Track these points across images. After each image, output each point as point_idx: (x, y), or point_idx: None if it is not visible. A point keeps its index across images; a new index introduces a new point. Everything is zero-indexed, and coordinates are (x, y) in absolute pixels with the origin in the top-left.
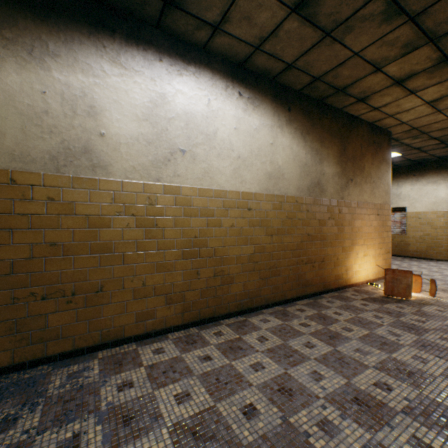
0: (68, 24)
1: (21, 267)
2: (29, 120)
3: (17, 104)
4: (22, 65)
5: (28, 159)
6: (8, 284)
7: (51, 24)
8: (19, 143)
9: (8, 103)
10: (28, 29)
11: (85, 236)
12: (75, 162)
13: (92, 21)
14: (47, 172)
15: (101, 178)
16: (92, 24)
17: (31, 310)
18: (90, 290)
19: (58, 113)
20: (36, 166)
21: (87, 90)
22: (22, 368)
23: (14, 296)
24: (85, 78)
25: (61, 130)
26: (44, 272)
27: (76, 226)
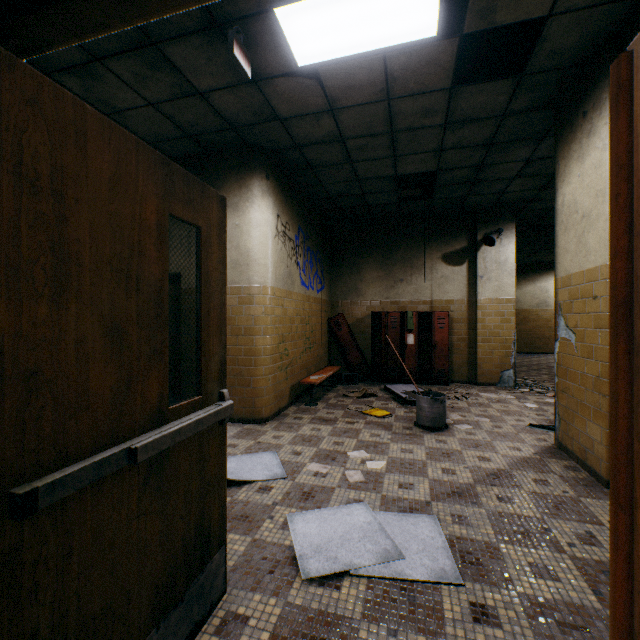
0: (540, 271)
1: (530, 330)
2: (531, 297)
3: (529, 294)
4: (530, 285)
5: (531, 306)
6: (527, 334)
7: (536, 273)
8: (529, 303)
9: (527, 294)
10: (531, 276)
11: (544, 324)
12: (542, 305)
13: (546, 268)
14: (535, 308)
15: (548, 308)
16: (546, 268)
17: (532, 340)
18: (545, 338)
19: (537, 294)
20: (533, 307)
21: (544, 286)
22: (530, 353)
23: (528, 337)
24: (544, 283)
25: (538, 298)
26: (534, 332)
27: (542, 321)
